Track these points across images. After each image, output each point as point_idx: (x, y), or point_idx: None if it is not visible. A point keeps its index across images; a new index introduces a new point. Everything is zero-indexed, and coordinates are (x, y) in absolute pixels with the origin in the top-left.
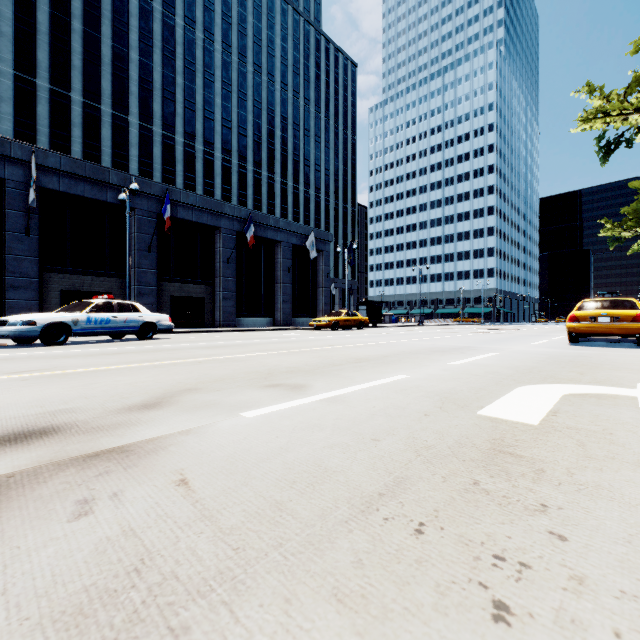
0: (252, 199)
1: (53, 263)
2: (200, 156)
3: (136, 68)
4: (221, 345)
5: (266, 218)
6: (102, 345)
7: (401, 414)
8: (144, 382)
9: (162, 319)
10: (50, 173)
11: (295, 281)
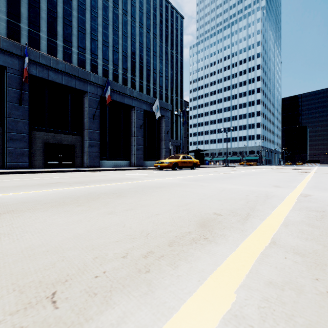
0: None
1: None
2: (88, 62)
3: (45, 2)
4: None
5: (123, 88)
6: None
7: None
8: None
9: None
10: None
11: (145, 136)
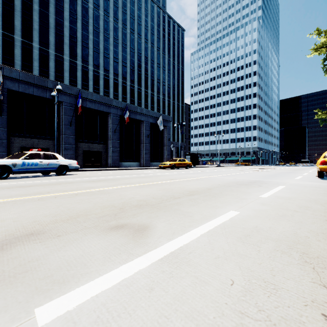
0: (129, 100)
1: (16, 132)
2: (102, 77)
3: (68, 30)
4: (103, 179)
5: (136, 108)
6: (30, 179)
7: (285, 313)
8: (3, 221)
9: (72, 163)
10: (13, 81)
11: (151, 142)
